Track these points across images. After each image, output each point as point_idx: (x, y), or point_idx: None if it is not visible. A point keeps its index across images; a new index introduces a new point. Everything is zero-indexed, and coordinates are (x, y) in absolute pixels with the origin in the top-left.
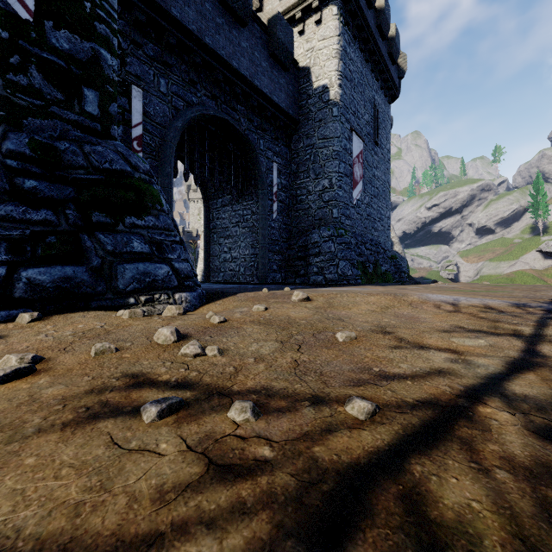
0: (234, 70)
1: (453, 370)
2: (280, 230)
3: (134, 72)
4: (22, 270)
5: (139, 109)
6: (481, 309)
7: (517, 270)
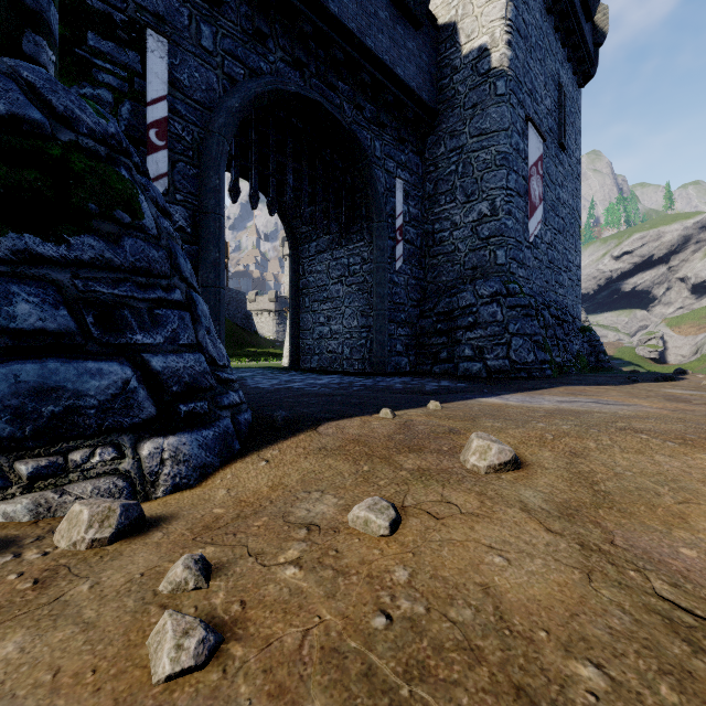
0: (331, 17)
1: None
2: (408, 288)
3: (153, 9)
4: None
5: (160, 74)
6: None
7: None
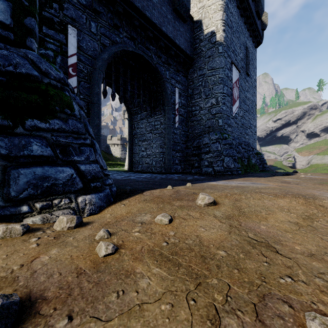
0: (147, 18)
1: None
2: (180, 135)
3: (70, 16)
4: None
5: (73, 44)
6: None
7: None
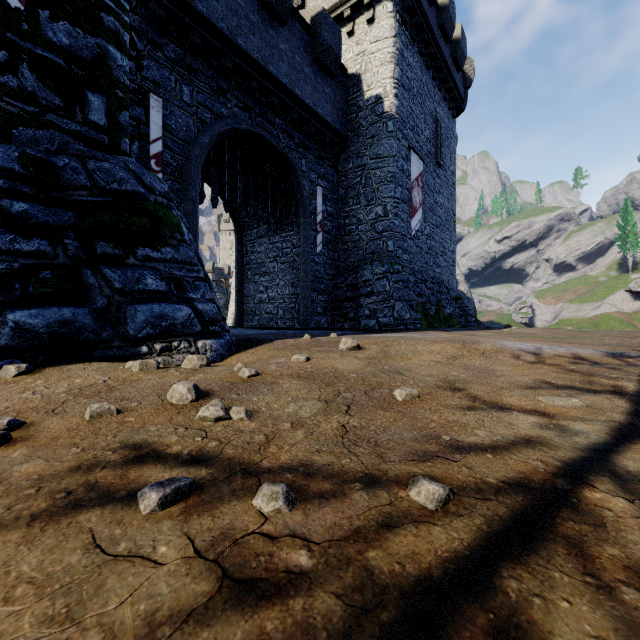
0: (271, 76)
1: (544, 439)
2: (326, 266)
3: (152, 78)
4: (9, 312)
5: (158, 122)
6: (570, 359)
7: (602, 313)
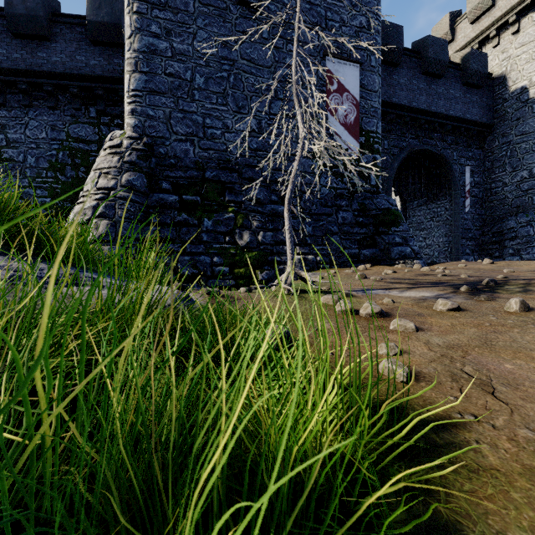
0: (432, 113)
1: None
2: (473, 220)
3: None
4: (362, 250)
5: None
6: None
7: None
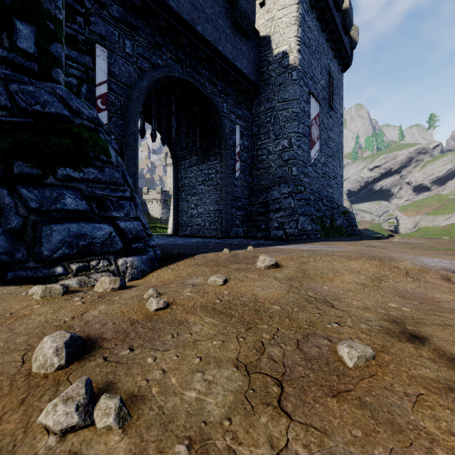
0: (198, 34)
1: None
2: (242, 188)
3: (99, 32)
4: None
5: (103, 68)
6: None
7: (452, 223)
